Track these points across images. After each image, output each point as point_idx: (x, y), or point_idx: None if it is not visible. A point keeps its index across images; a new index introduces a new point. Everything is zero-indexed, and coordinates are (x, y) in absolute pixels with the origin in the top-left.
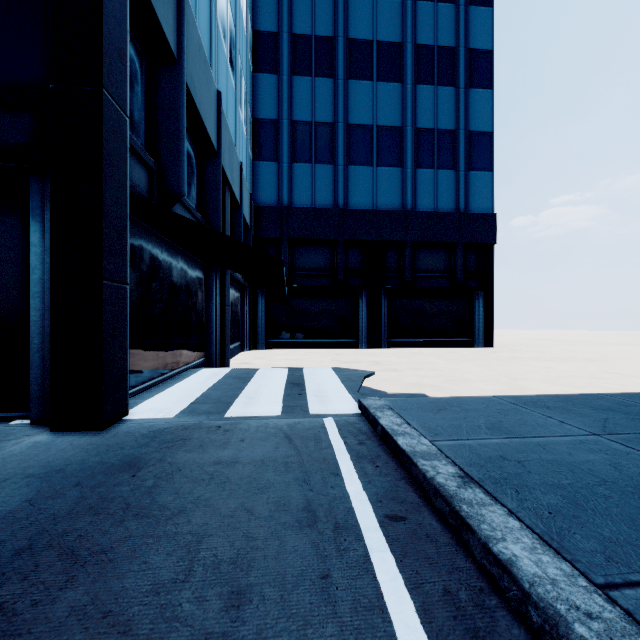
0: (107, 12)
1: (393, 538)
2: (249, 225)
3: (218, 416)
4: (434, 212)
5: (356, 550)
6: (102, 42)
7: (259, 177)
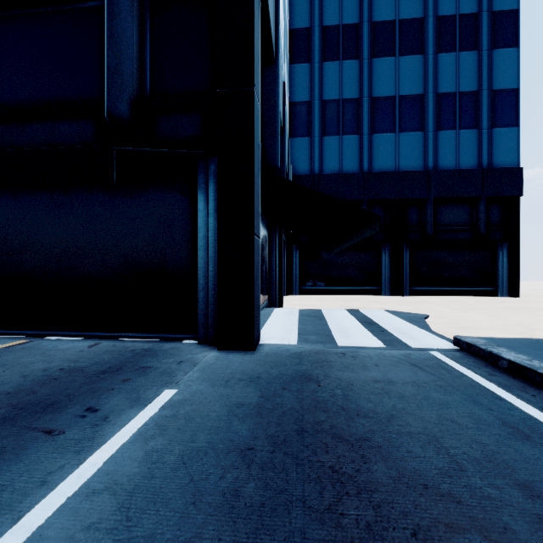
0: (255, 28)
1: None
2: None
3: (332, 345)
4: (456, 170)
5: None
6: (254, 52)
7: (294, 151)
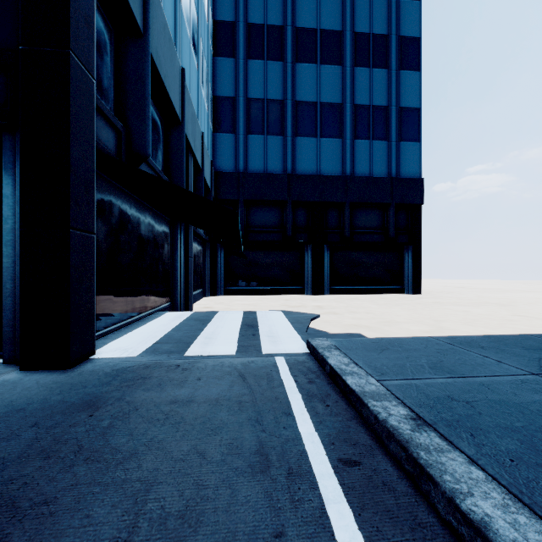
0: None
1: (349, 486)
2: (210, 188)
3: (178, 355)
4: (370, 177)
5: (311, 501)
6: (69, 7)
7: (219, 147)
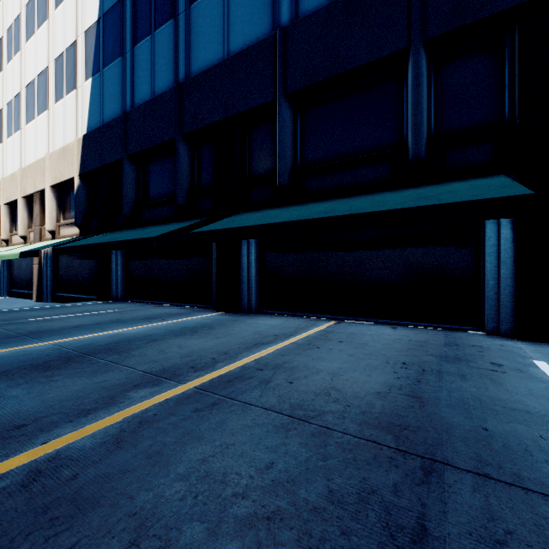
0: None
1: None
2: None
3: None
4: None
5: None
6: None
7: None
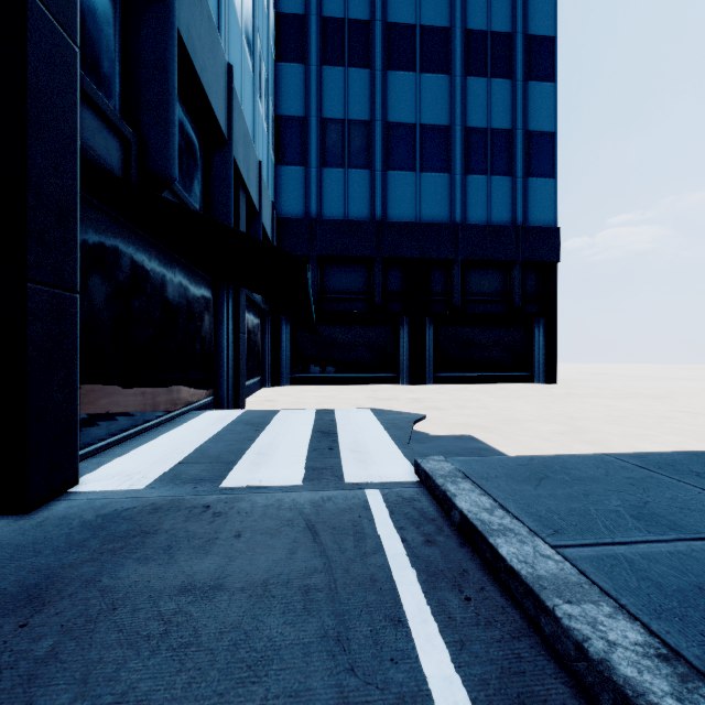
0: None
1: None
2: (271, 239)
3: (210, 486)
4: (487, 225)
5: None
6: None
7: (283, 184)
